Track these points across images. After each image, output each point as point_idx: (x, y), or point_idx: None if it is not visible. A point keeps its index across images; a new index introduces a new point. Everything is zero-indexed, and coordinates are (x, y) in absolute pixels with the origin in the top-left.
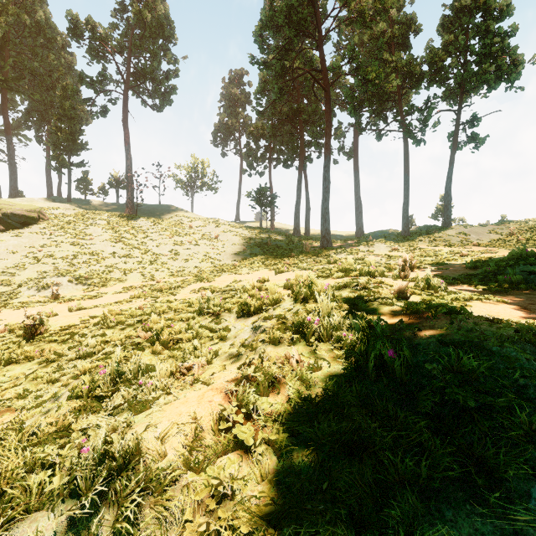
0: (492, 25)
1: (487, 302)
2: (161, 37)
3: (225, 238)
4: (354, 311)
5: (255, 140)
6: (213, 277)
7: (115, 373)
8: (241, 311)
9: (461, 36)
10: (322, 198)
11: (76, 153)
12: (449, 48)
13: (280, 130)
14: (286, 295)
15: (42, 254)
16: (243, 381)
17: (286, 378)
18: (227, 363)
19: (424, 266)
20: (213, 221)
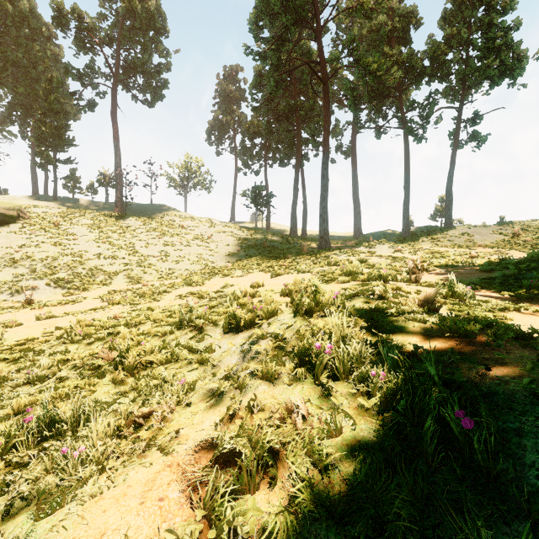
0: (495, 18)
1: (527, 313)
2: (152, 28)
3: (219, 238)
4: (374, 329)
5: (251, 137)
6: (204, 280)
7: (44, 421)
8: (229, 324)
9: (464, 29)
10: (321, 197)
11: (63, 149)
12: (451, 42)
13: (277, 127)
14: (284, 303)
15: (19, 255)
16: (216, 465)
17: (286, 450)
18: (203, 405)
19: (432, 269)
20: (207, 221)
